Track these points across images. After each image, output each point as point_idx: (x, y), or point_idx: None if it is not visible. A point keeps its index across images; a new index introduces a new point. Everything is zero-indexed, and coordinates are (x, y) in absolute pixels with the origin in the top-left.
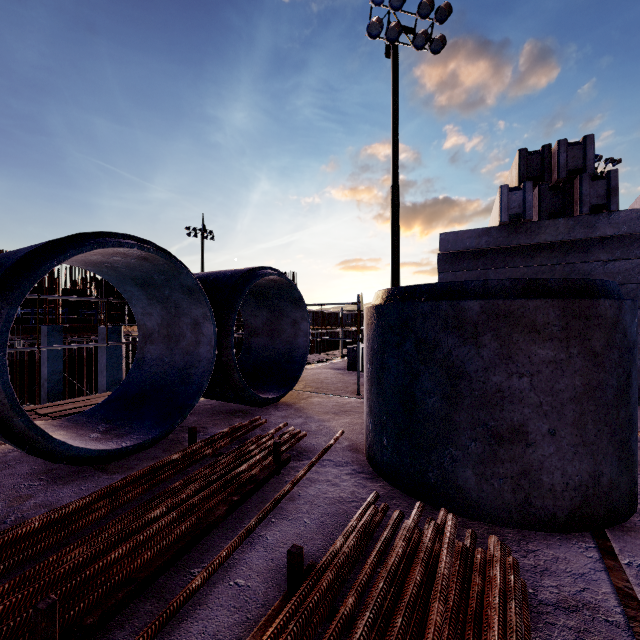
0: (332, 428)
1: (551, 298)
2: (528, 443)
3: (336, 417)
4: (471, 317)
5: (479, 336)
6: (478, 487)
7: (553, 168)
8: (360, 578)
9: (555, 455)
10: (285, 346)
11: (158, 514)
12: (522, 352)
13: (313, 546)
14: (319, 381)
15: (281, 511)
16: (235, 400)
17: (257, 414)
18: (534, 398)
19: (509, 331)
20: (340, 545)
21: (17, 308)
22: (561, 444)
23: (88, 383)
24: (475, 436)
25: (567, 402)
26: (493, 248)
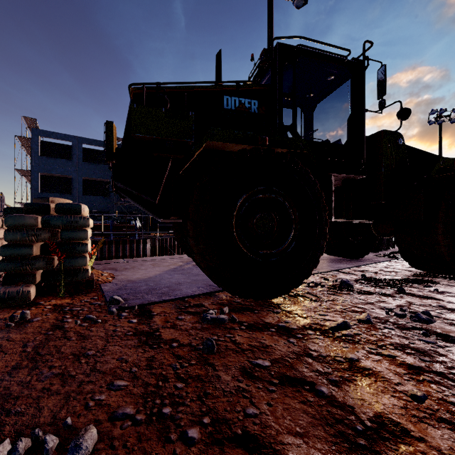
0: None
1: None
2: None
3: None
4: None
5: None
6: None
7: None
8: None
9: None
10: None
11: None
12: None
13: None
14: None
15: None
16: None
17: None
18: None
19: None
20: None
21: None
22: None
23: None
24: None
25: None
26: None
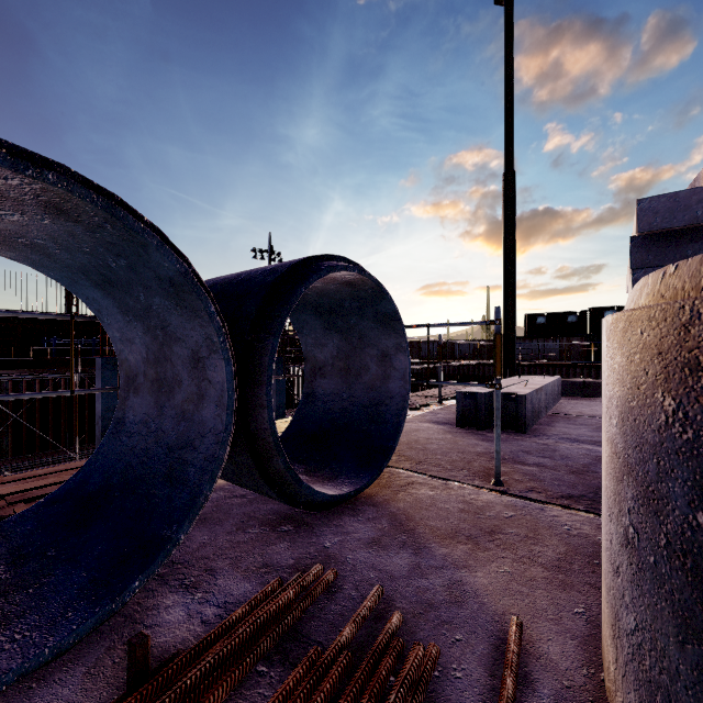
0: (483, 597)
1: None
2: None
3: (478, 552)
4: None
5: None
6: None
7: None
8: None
9: None
10: (368, 394)
11: None
12: None
13: None
14: (419, 446)
15: None
16: (279, 501)
17: (319, 530)
18: None
19: None
20: None
21: None
22: None
23: None
24: None
25: None
26: None
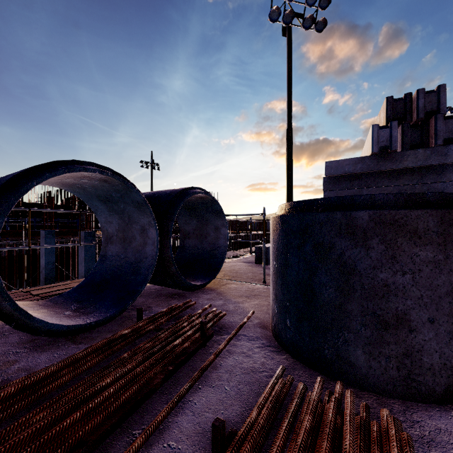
0: (245, 308)
1: (430, 209)
2: (410, 329)
3: (248, 300)
4: (361, 224)
5: (368, 240)
6: (367, 364)
7: (413, 111)
8: (274, 450)
9: (434, 340)
10: (209, 246)
11: (108, 382)
12: (405, 253)
13: (232, 411)
14: (234, 271)
15: (206, 379)
16: (172, 286)
17: (189, 297)
18: (416, 292)
19: (394, 236)
20: (255, 416)
21: (5, 218)
22: (439, 330)
23: (73, 270)
24: (364, 322)
25: (444, 295)
26: (366, 172)
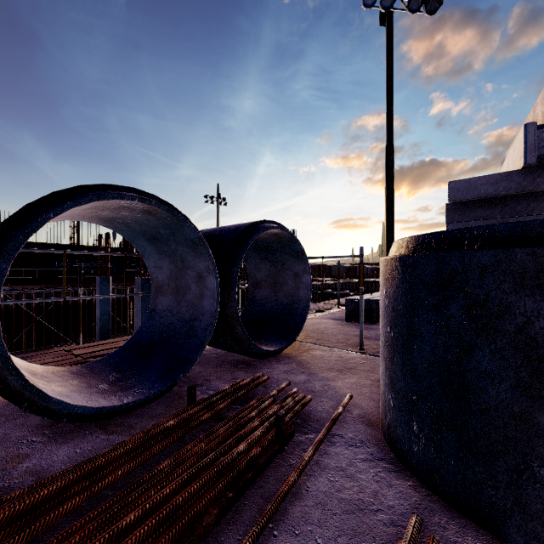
0: (338, 389)
1: None
2: None
3: (341, 375)
4: None
5: None
6: None
7: None
8: None
9: None
10: (287, 298)
11: (131, 521)
12: None
13: None
14: (319, 332)
15: (285, 517)
16: (238, 352)
17: (259, 367)
18: None
19: None
20: None
21: (10, 262)
22: None
23: (130, 322)
24: None
25: None
26: (513, 194)
